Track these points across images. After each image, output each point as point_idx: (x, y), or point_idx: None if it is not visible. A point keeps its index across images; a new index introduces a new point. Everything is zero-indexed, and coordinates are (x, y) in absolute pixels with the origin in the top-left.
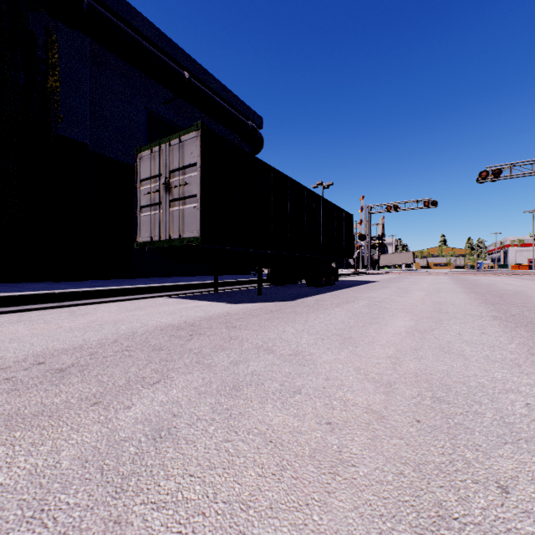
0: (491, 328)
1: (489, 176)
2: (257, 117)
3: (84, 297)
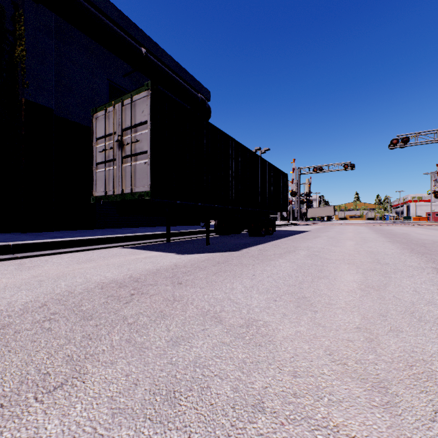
0: None
1: (399, 143)
2: (206, 91)
3: (39, 248)
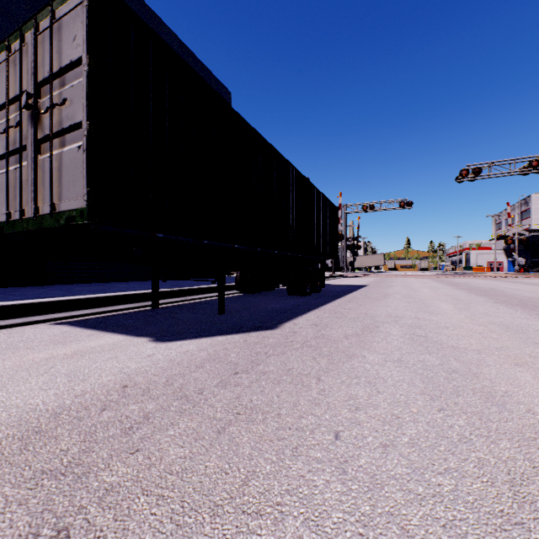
0: None
1: (469, 175)
2: (225, 90)
3: None
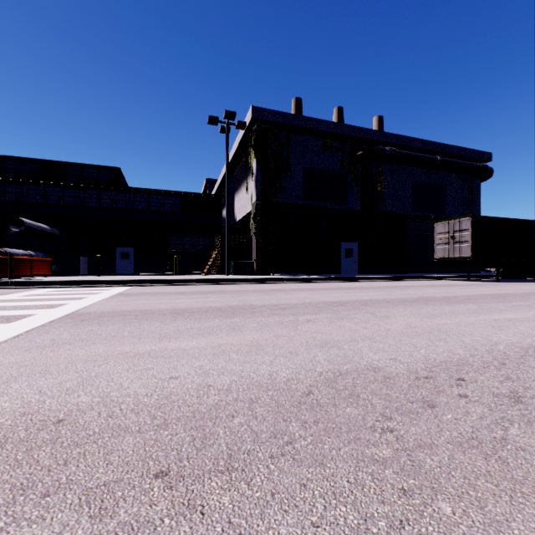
0: None
1: None
2: (487, 154)
3: (418, 278)
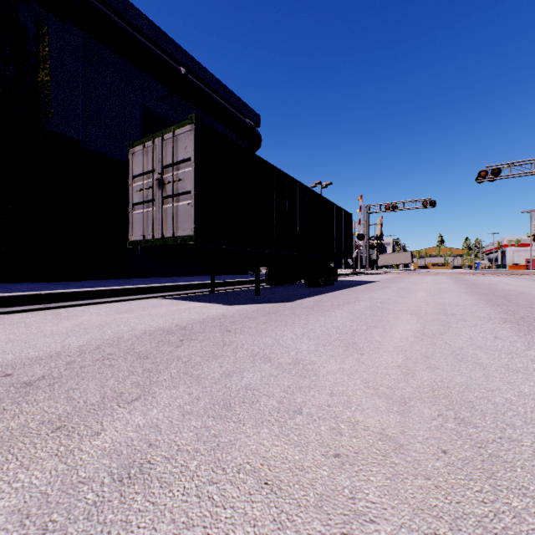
0: (504, 332)
1: (488, 176)
2: (255, 115)
3: (72, 298)
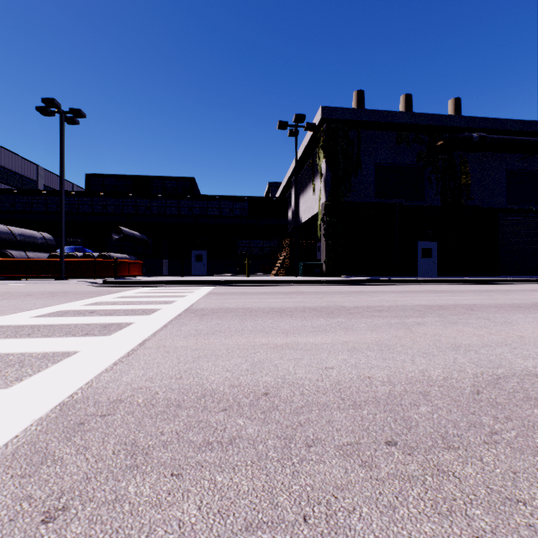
0: None
1: None
2: None
3: (517, 281)
